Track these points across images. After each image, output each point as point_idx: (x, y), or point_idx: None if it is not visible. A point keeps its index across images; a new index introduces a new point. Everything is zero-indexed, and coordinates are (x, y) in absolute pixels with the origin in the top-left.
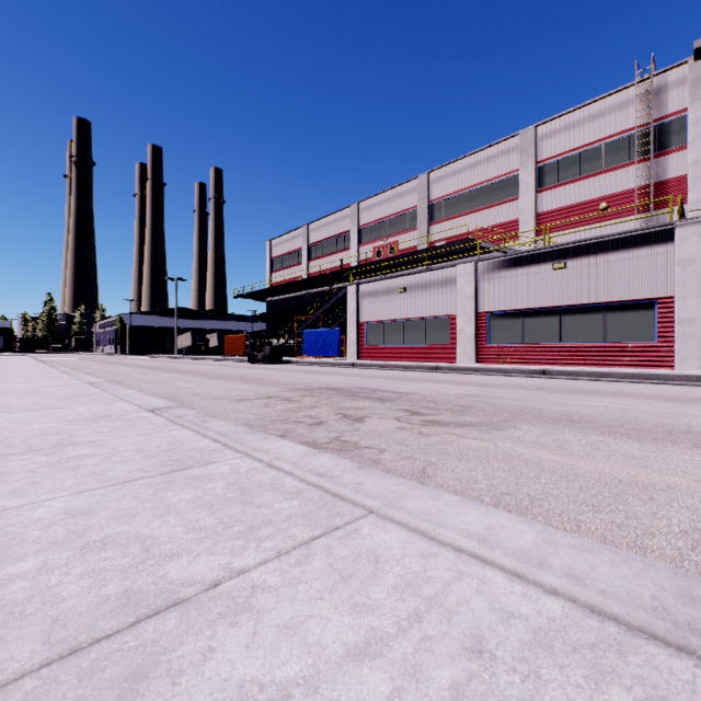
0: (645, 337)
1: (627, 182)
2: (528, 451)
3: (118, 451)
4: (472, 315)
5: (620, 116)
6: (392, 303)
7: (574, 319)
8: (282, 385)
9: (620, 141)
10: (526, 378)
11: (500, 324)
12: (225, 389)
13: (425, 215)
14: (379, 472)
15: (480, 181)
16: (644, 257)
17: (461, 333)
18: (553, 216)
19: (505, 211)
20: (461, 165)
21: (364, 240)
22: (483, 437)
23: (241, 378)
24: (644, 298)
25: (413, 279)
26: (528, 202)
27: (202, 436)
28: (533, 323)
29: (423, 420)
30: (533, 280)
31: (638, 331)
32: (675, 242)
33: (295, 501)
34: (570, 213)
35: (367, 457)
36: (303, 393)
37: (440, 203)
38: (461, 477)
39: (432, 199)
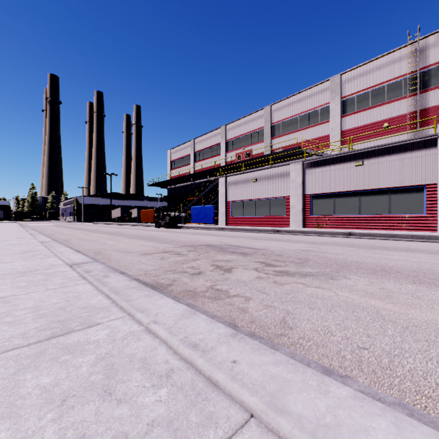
0: (417, 211)
1: (401, 109)
2: (364, 300)
3: (17, 309)
4: (301, 196)
5: (397, 67)
6: (248, 189)
7: (369, 198)
8: (175, 242)
9: (397, 83)
10: (338, 238)
11: (319, 202)
12: (136, 245)
13: (269, 132)
14: (253, 342)
15: (304, 110)
16: (417, 157)
17: (293, 208)
18: (352, 132)
19: (321, 129)
20: (292, 100)
21: (229, 149)
22: (324, 286)
23: (149, 238)
24: (417, 184)
25: (262, 173)
26: (336, 123)
27: (98, 291)
28: (341, 201)
29: (275, 270)
30: (341, 173)
31: (412, 206)
32: (438, 147)
33: (162, 390)
34: (363, 130)
35: (236, 305)
36: (189, 249)
37: (279, 124)
38: (317, 327)
39: (273, 122)
